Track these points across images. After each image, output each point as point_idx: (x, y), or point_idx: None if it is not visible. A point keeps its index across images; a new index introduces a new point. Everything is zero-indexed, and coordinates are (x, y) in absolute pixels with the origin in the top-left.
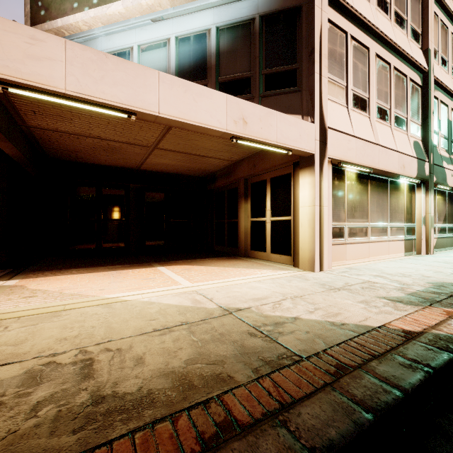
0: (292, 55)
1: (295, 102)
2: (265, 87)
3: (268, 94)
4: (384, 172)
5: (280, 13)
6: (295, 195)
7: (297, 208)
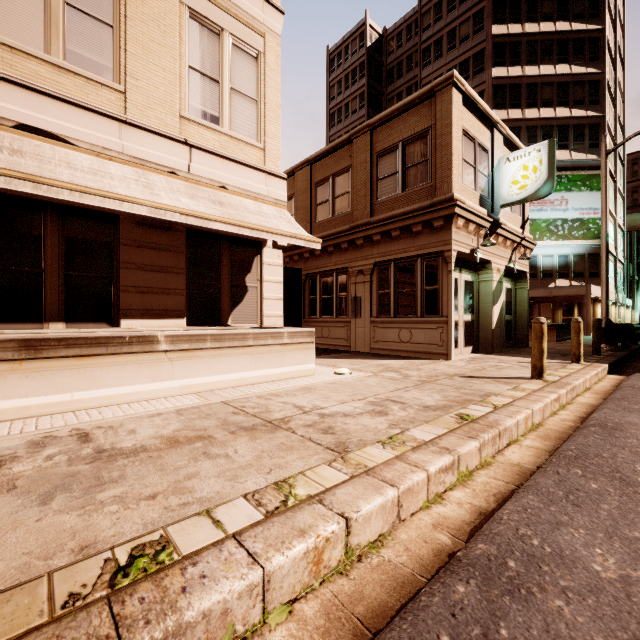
0: (597, 267)
1: (599, 282)
2: (589, 276)
3: (590, 278)
4: (610, 300)
5: (593, 254)
6: (594, 310)
7: (595, 314)
